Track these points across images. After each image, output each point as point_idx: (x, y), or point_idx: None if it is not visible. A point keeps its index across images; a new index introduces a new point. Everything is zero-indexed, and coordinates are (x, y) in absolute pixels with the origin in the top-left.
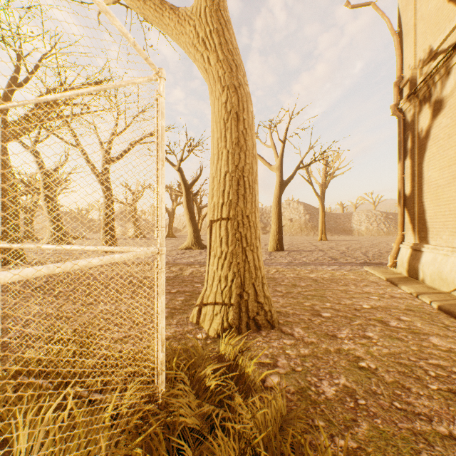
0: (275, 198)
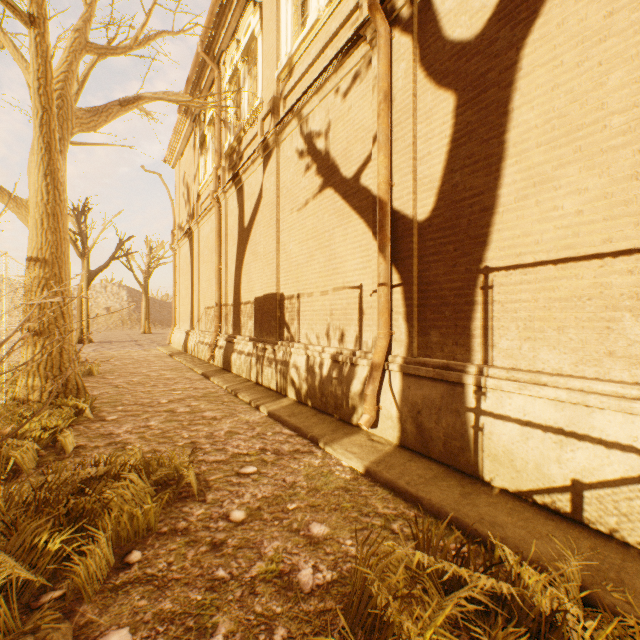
0: (83, 289)
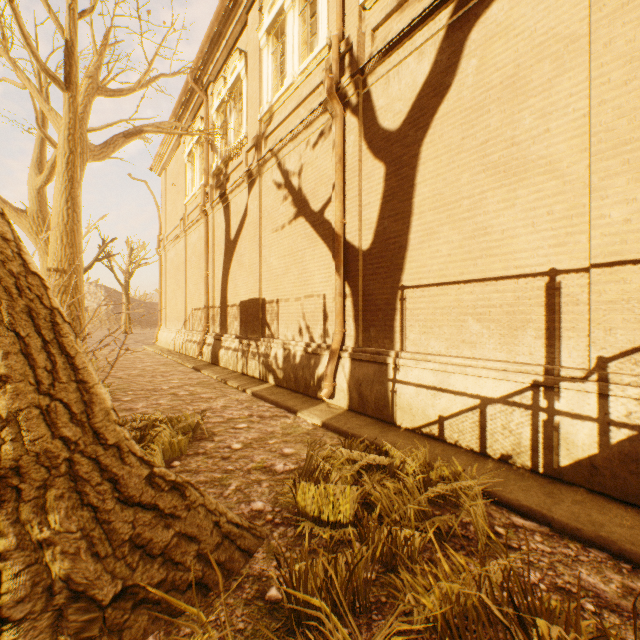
0: None
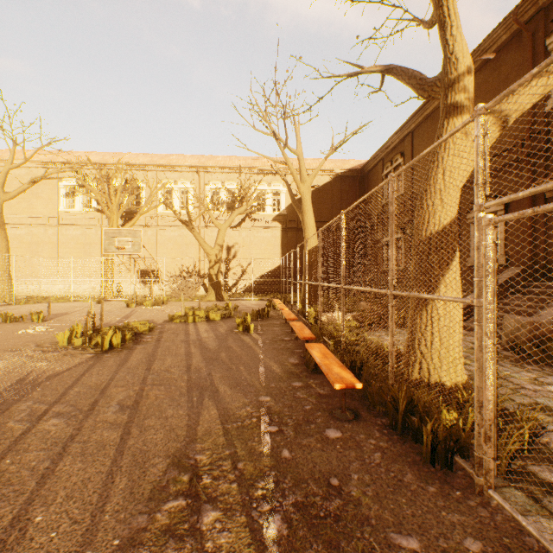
0: None
